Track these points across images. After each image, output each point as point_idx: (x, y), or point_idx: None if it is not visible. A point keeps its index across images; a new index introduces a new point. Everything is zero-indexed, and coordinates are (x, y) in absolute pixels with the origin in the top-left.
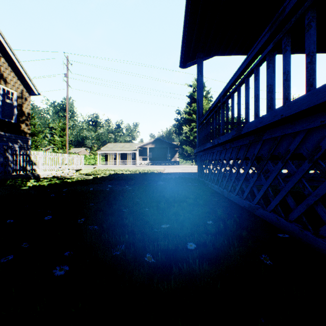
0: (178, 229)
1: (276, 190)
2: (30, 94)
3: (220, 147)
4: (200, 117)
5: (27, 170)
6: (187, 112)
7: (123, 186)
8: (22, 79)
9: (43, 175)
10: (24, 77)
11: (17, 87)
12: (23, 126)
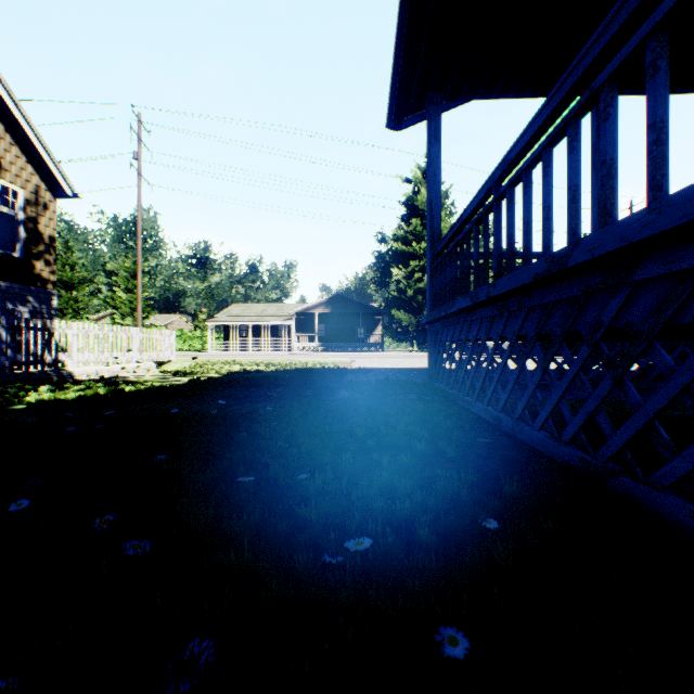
0: (400, 557)
1: (626, 414)
2: (56, 196)
3: (490, 308)
4: (436, 241)
5: (44, 364)
6: (401, 238)
7: (255, 401)
8: (36, 161)
9: (82, 375)
10: (42, 156)
11: (26, 180)
12: (39, 265)
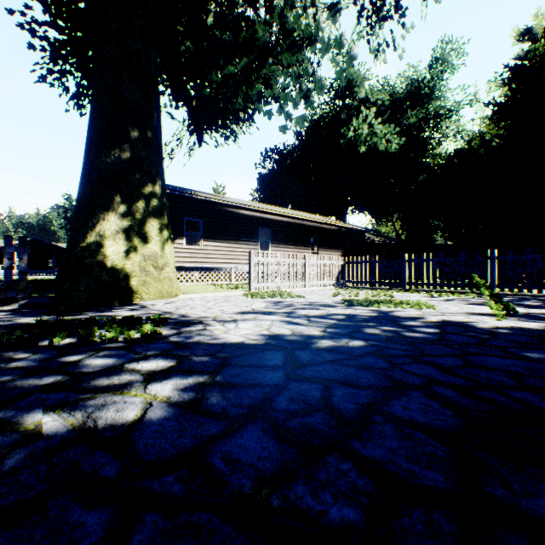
0: None
1: None
2: None
3: None
4: None
5: None
6: None
7: None
8: None
9: None
10: None
11: None
12: None
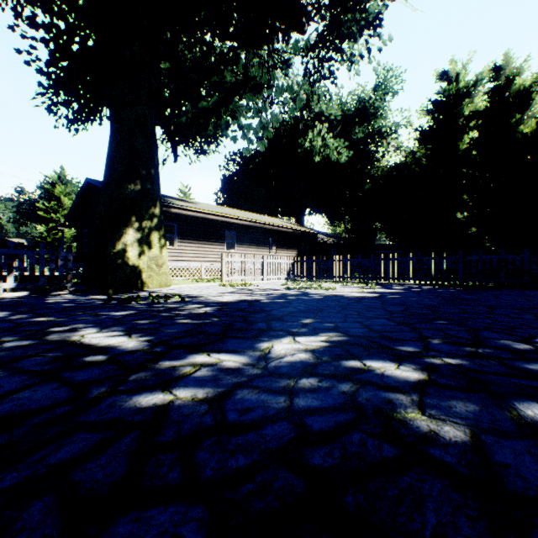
0: None
1: None
2: None
3: None
4: None
5: None
6: (44, 209)
7: None
8: None
9: None
10: None
11: None
12: None
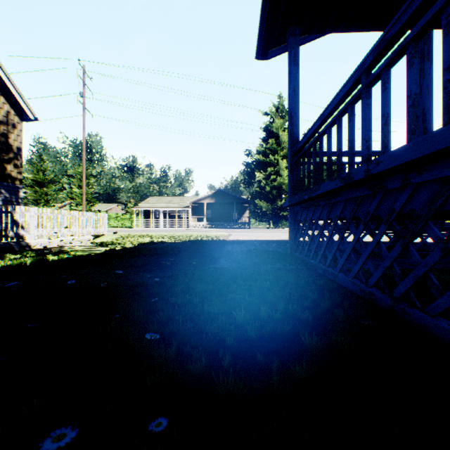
0: None
1: None
2: (22, 120)
3: (359, 189)
4: (295, 142)
5: (7, 237)
6: (262, 152)
7: (149, 270)
8: (7, 94)
9: (37, 245)
10: (11, 91)
11: None
12: (9, 167)
